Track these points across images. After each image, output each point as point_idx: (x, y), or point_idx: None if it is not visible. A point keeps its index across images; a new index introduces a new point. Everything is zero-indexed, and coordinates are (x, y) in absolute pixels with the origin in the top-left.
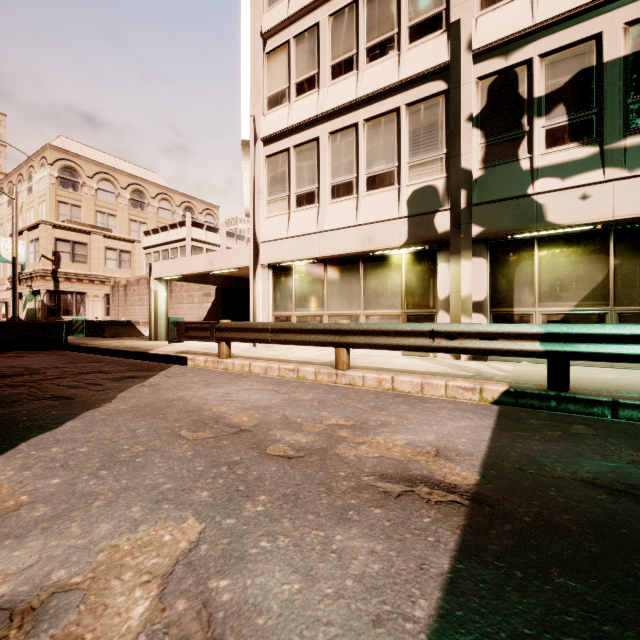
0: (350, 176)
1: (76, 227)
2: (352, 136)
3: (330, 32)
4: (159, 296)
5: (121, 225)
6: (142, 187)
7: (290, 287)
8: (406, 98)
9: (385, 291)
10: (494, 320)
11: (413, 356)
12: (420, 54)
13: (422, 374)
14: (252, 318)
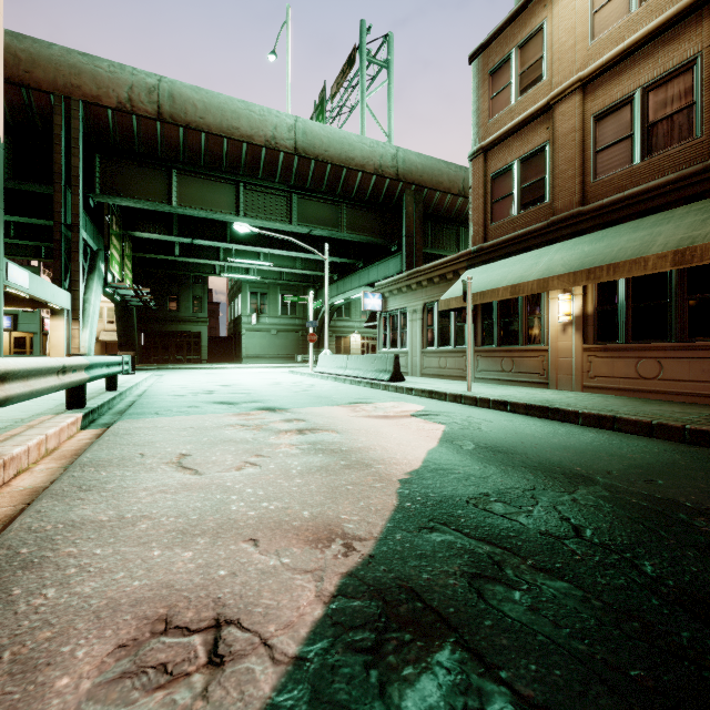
0: None
1: None
2: None
3: None
4: None
5: None
6: None
7: None
8: None
9: None
10: None
11: None
12: None
13: (6, 431)
14: None
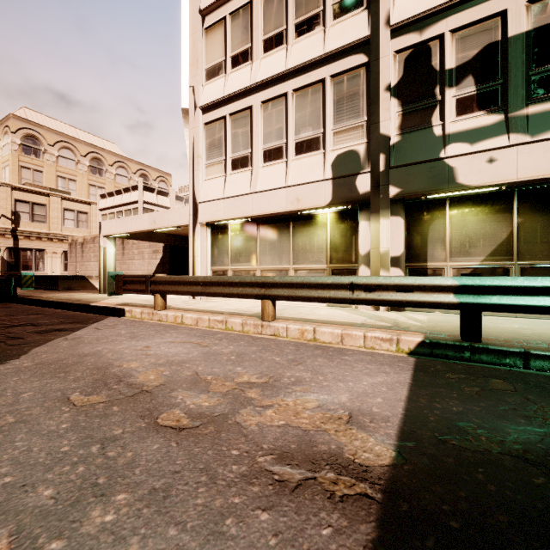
0: (280, 142)
1: (35, 189)
2: (282, 105)
3: (262, 9)
4: (108, 252)
5: (81, 189)
6: (100, 155)
7: (226, 244)
8: (331, 70)
9: (312, 247)
10: (410, 274)
11: (337, 307)
12: (343, 29)
13: (343, 325)
14: (192, 272)
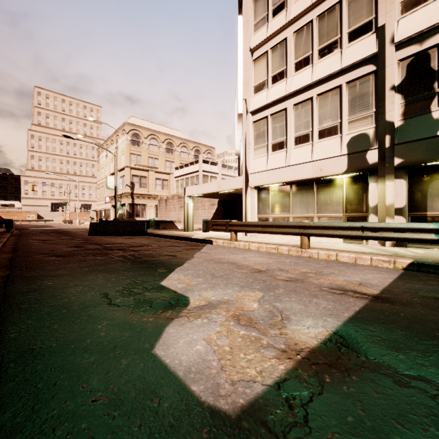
0: (307, 130)
1: (142, 168)
2: (309, 105)
3: (294, 42)
4: (189, 206)
5: (161, 164)
6: (172, 140)
7: (268, 200)
8: (346, 78)
9: (331, 202)
10: (411, 220)
11: (351, 243)
12: (356, 49)
13: (356, 252)
14: (244, 219)
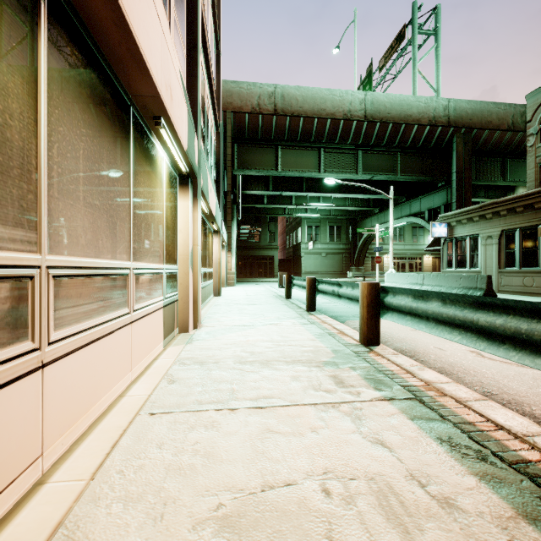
0: None
1: None
2: None
3: None
4: None
5: None
6: None
7: None
8: None
9: (154, 220)
10: None
11: (174, 342)
12: None
13: (322, 325)
14: None
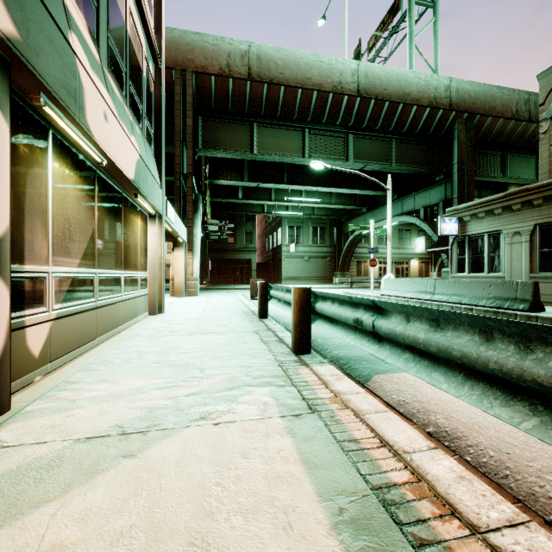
0: None
1: None
2: None
3: None
4: None
5: None
6: None
7: None
8: None
9: None
10: None
11: None
12: None
13: (342, 424)
14: None
